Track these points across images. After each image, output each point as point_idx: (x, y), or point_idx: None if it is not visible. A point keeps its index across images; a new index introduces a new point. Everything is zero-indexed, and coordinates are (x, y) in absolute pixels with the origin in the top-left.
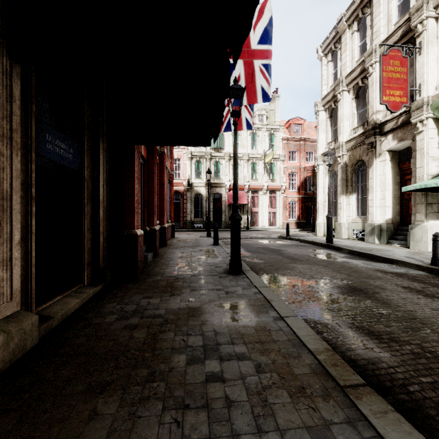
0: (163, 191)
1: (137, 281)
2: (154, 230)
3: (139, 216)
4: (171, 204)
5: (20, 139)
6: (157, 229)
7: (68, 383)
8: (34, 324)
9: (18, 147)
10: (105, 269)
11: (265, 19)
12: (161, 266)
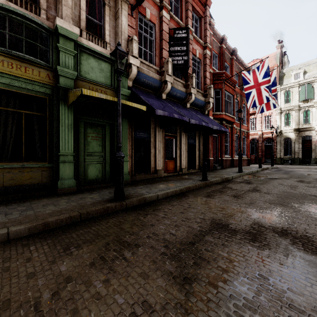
0: (233, 143)
1: (208, 171)
2: (222, 159)
3: (211, 154)
4: (247, 148)
5: (185, 142)
6: (224, 159)
7: (189, 174)
8: (186, 170)
9: (185, 144)
10: (201, 167)
11: (264, 68)
12: (220, 170)
